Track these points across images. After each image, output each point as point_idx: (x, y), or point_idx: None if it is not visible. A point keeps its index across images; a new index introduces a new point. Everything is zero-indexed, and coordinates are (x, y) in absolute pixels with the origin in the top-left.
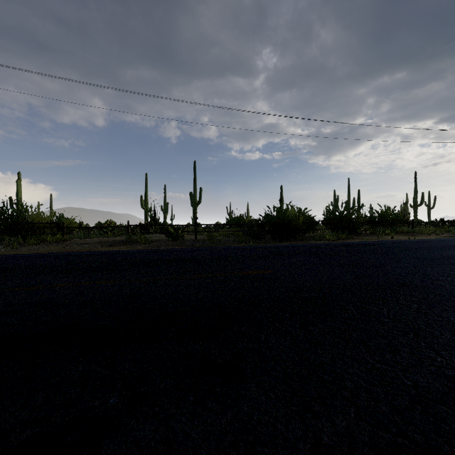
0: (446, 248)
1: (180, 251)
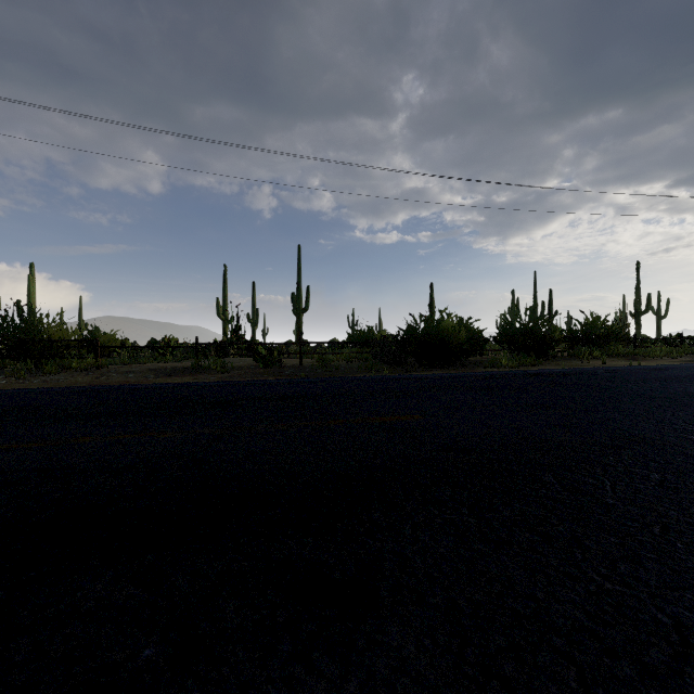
0: (690, 380)
1: (275, 384)
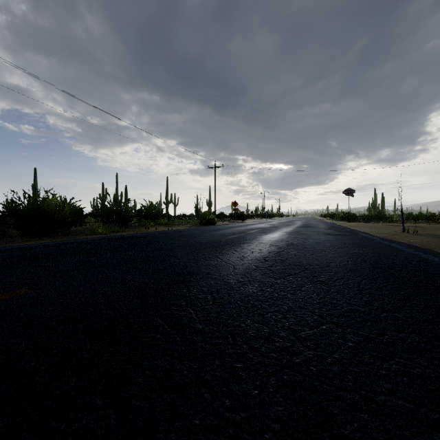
0: (194, 236)
1: None
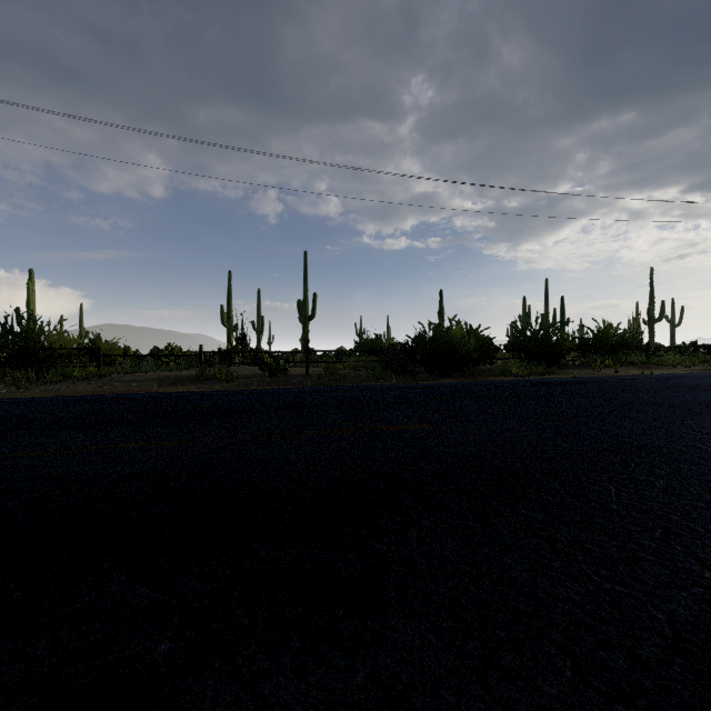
0: (702, 388)
1: (282, 393)
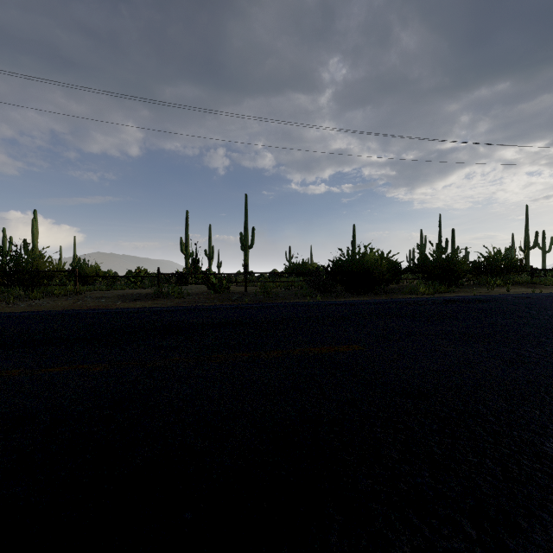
0: None
1: (222, 309)
